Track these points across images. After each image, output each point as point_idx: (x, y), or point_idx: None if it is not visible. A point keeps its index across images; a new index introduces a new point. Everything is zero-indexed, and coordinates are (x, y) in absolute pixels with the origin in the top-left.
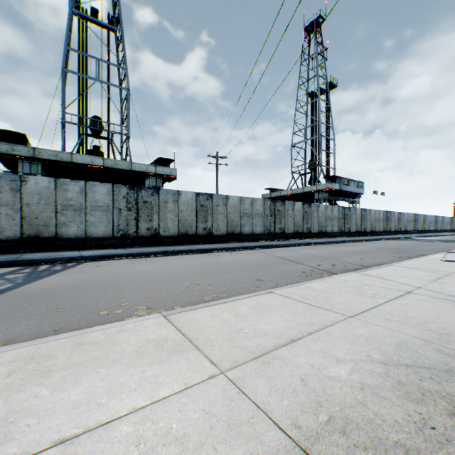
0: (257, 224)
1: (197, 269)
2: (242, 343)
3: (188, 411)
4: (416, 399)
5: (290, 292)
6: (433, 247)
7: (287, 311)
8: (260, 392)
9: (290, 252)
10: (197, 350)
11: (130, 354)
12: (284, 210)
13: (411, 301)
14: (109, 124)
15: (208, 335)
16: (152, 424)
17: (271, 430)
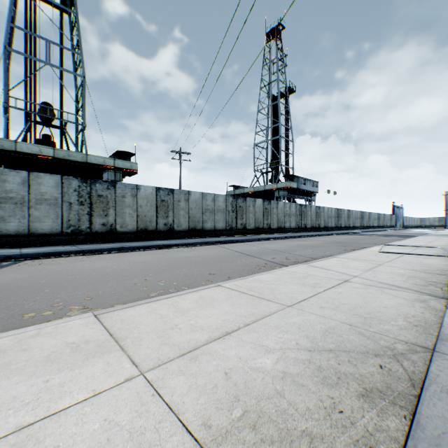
0: (219, 220)
1: (151, 265)
2: (174, 339)
3: (87, 422)
4: (332, 383)
5: (238, 285)
6: (375, 240)
7: (230, 304)
8: (177, 392)
9: (249, 247)
10: (121, 351)
11: (38, 361)
12: (245, 206)
13: (346, 289)
14: (62, 112)
15: (139, 333)
16: (35, 444)
17: (177, 434)
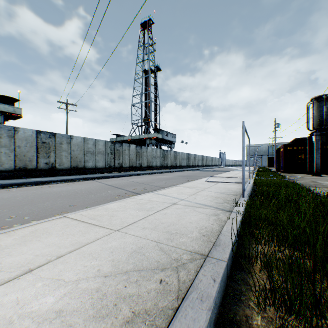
0: (100, 160)
1: (14, 201)
2: None
3: None
4: (104, 314)
5: (83, 214)
6: (207, 174)
7: (60, 235)
8: None
9: (120, 181)
10: None
11: None
12: (122, 150)
13: (171, 210)
14: None
15: None
16: None
17: None
